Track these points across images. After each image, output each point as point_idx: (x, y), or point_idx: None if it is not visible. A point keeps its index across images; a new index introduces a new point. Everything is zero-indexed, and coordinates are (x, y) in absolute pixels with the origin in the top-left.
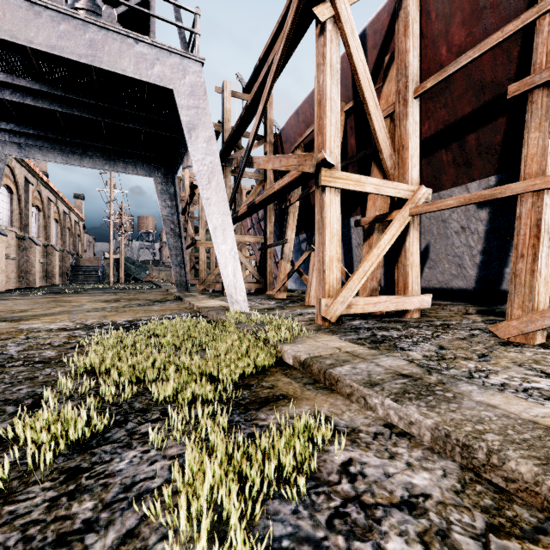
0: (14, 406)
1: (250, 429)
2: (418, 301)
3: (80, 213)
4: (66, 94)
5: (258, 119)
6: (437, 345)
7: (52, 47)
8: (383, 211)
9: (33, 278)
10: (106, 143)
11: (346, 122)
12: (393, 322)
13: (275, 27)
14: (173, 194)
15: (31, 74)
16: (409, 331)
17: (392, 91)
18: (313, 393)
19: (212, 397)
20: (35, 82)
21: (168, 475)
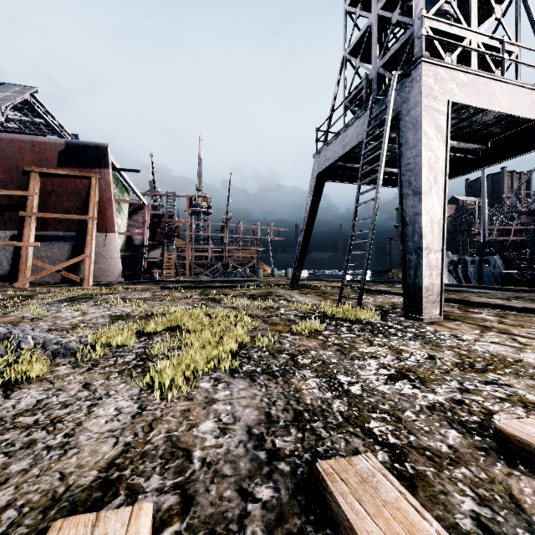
0: None
1: None
2: None
3: None
4: None
5: None
6: None
7: None
8: None
9: None
10: None
11: None
12: None
13: None
14: None
15: None
16: None
17: None
18: None
19: None
20: None
21: None
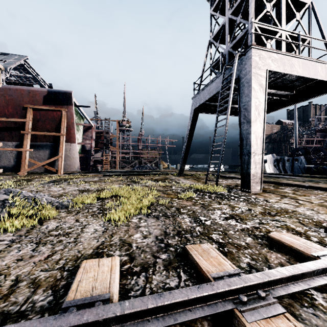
0: None
1: None
2: None
3: None
4: None
5: None
6: None
7: None
8: None
9: None
10: None
11: None
12: None
13: None
14: None
15: None
16: None
17: None
18: None
19: None
20: None
21: None
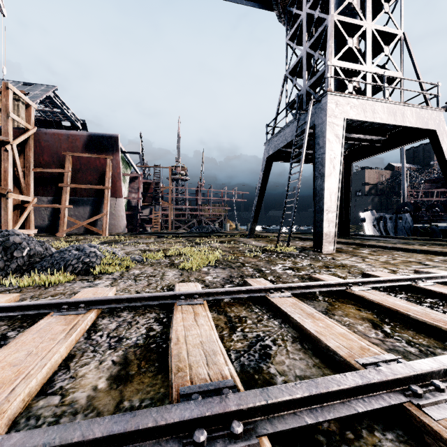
0: None
1: None
2: (34, 231)
3: None
4: None
5: None
6: None
7: None
8: (20, 202)
9: None
10: None
11: None
12: None
13: None
14: None
15: None
16: None
17: (22, 162)
18: None
19: None
20: None
21: None
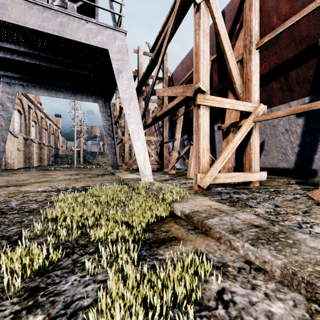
0: (6, 240)
1: (153, 261)
2: (258, 175)
3: (58, 125)
4: (48, 55)
5: (158, 66)
6: (273, 204)
7: (39, 27)
8: (236, 120)
9: (32, 162)
10: (71, 84)
11: (212, 67)
12: (242, 189)
13: (169, 11)
14: (109, 113)
15: (28, 44)
16: (253, 194)
17: (241, 46)
18: (194, 236)
19: (128, 238)
20: (31, 48)
21: (96, 296)
